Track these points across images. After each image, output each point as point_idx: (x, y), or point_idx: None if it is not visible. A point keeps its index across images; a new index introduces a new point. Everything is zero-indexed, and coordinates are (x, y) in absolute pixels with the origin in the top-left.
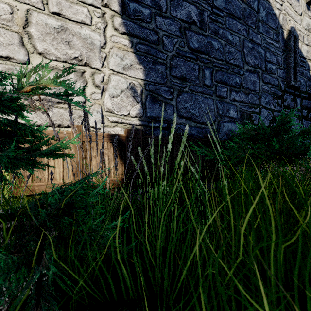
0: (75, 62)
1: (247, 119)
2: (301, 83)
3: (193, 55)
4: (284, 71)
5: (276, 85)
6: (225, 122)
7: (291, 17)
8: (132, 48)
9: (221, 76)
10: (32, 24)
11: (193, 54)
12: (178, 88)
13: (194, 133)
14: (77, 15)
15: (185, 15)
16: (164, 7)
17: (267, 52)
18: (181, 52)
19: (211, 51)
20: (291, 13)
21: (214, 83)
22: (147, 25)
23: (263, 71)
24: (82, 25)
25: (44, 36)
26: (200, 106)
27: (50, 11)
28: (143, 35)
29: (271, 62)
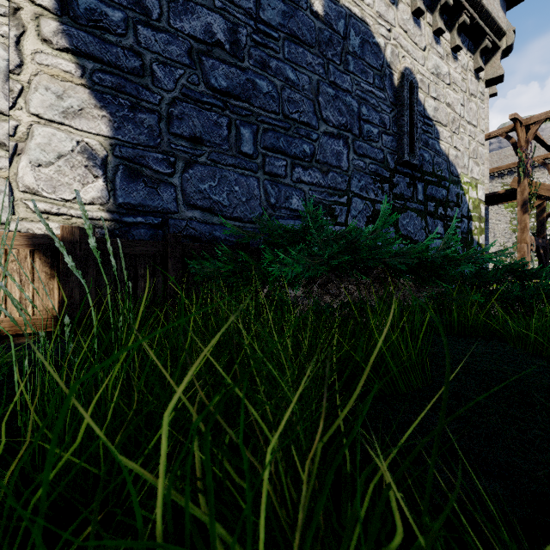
0: None
1: (325, 214)
2: (425, 159)
3: (218, 100)
4: (393, 138)
5: (379, 160)
6: (283, 217)
7: (407, 52)
8: (84, 78)
9: (275, 140)
10: None
11: (218, 98)
12: (185, 156)
13: (220, 236)
14: None
15: (201, 30)
16: (155, 10)
17: (364, 105)
18: (192, 94)
19: (254, 95)
20: (407, 45)
21: (260, 151)
22: (119, 40)
23: (355, 135)
24: None
25: None
26: (232, 189)
27: None
28: (108, 57)
29: (370, 122)
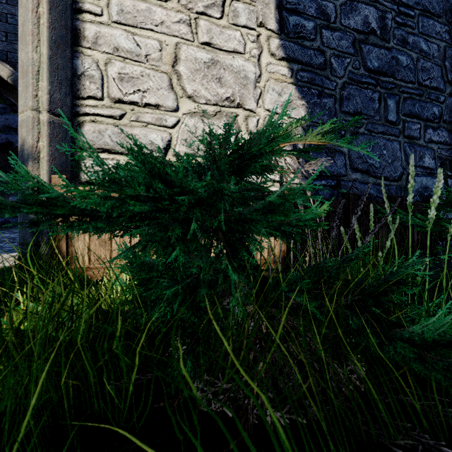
0: (227, 104)
1: (450, 169)
2: None
3: (372, 79)
4: None
5: None
6: (417, 175)
7: None
8: (292, 78)
9: (412, 106)
10: (181, 60)
11: (372, 77)
12: (350, 129)
13: (373, 193)
14: (228, 42)
15: (361, 23)
16: (332, 15)
17: None
18: (355, 77)
19: (396, 70)
20: None
21: (401, 118)
22: (311, 44)
23: None
24: (235, 55)
25: (193, 74)
26: (381, 153)
27: (199, 42)
28: (305, 59)
29: None
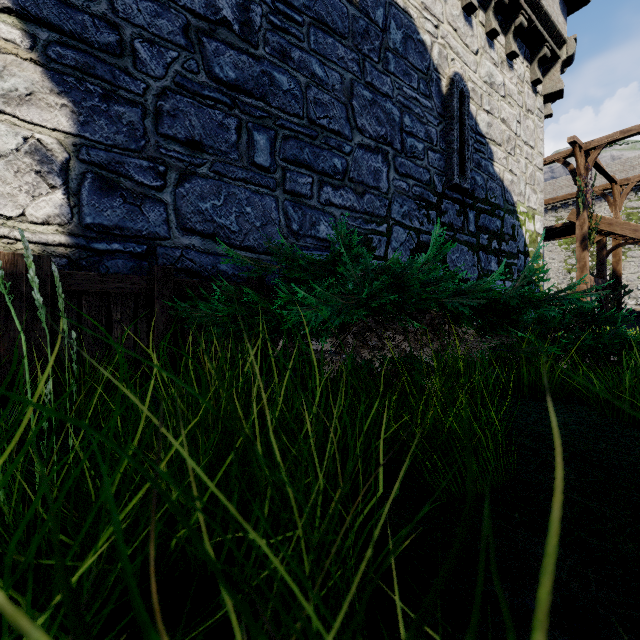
0: None
1: (361, 245)
2: (477, 183)
3: (223, 96)
4: (441, 156)
5: (425, 181)
6: (308, 248)
7: (456, 55)
8: (34, 51)
9: (298, 150)
10: None
11: (223, 92)
12: (179, 165)
13: (226, 270)
14: None
15: (202, 2)
16: None
17: (407, 114)
18: (189, 84)
19: (271, 92)
20: (457, 46)
21: (279, 164)
22: (86, 5)
23: (396, 150)
24: None
25: None
26: (242, 211)
27: None
28: (70, 26)
29: (414, 135)
